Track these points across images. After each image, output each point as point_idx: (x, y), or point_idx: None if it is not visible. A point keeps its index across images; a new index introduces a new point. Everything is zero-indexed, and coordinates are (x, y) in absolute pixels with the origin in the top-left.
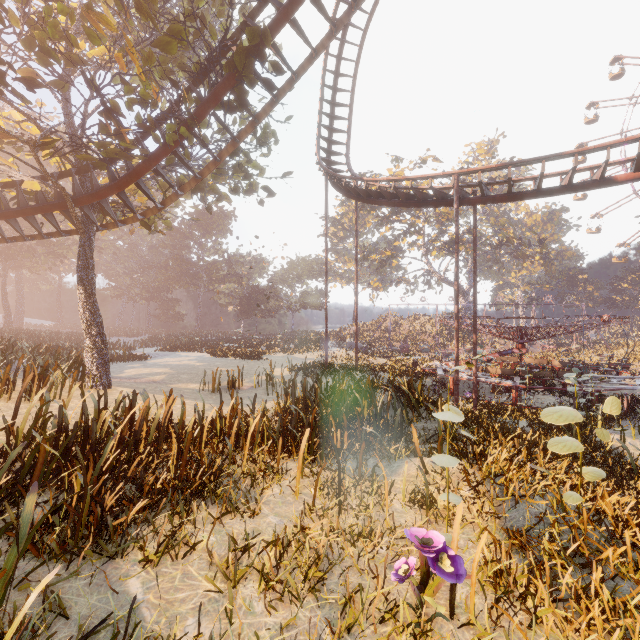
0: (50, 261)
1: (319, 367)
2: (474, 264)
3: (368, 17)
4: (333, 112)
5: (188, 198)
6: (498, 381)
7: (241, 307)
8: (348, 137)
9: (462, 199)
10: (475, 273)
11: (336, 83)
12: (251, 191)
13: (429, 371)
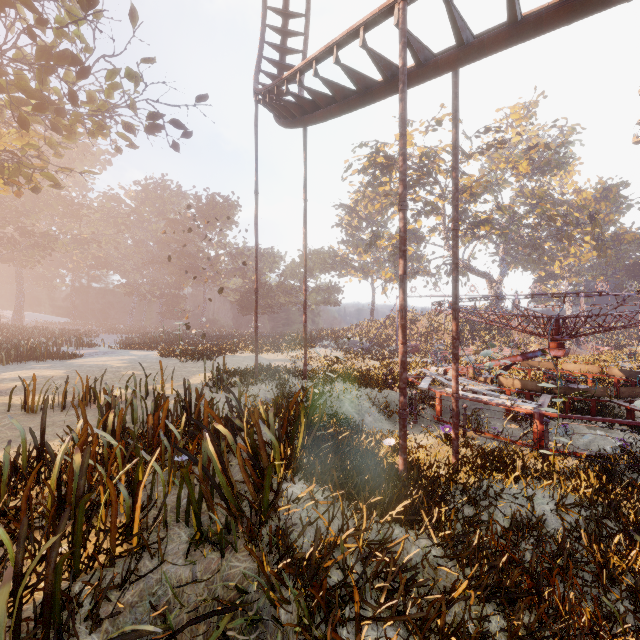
0: (38, 254)
1: (248, 373)
2: (453, 192)
3: None
4: (285, 27)
5: (70, 140)
6: (510, 403)
7: (240, 302)
8: (303, 56)
9: (424, 64)
10: (455, 208)
11: None
12: (156, 128)
13: (412, 381)
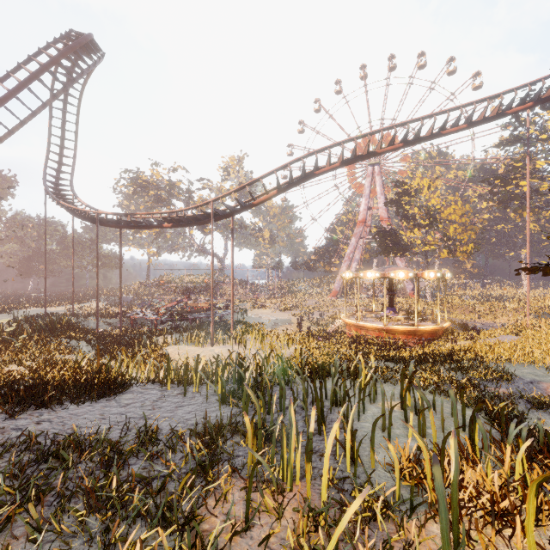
0: None
1: (40, 316)
2: (120, 257)
3: (80, 94)
4: (63, 143)
5: None
6: (151, 317)
7: (20, 268)
8: (73, 163)
9: (108, 224)
10: (120, 261)
11: (64, 125)
12: None
13: (128, 314)
